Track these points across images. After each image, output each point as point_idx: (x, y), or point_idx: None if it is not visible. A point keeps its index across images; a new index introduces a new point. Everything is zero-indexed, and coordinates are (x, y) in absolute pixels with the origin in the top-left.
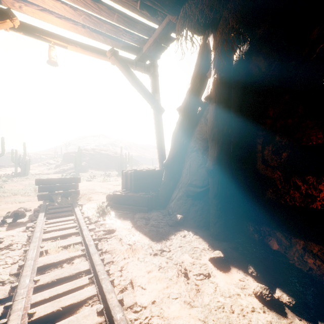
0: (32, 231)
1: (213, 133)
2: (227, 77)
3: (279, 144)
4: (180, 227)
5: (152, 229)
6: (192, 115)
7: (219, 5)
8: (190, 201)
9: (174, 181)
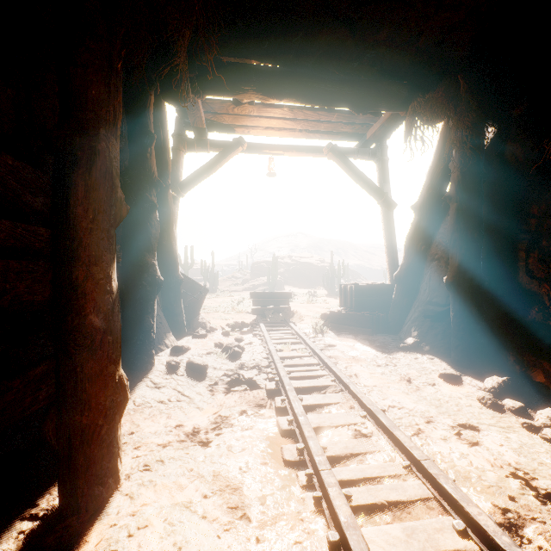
0: (261, 336)
1: (453, 239)
2: (472, 171)
3: (545, 250)
4: (413, 351)
5: (376, 349)
6: (431, 214)
7: (450, 108)
8: (428, 323)
9: (409, 299)
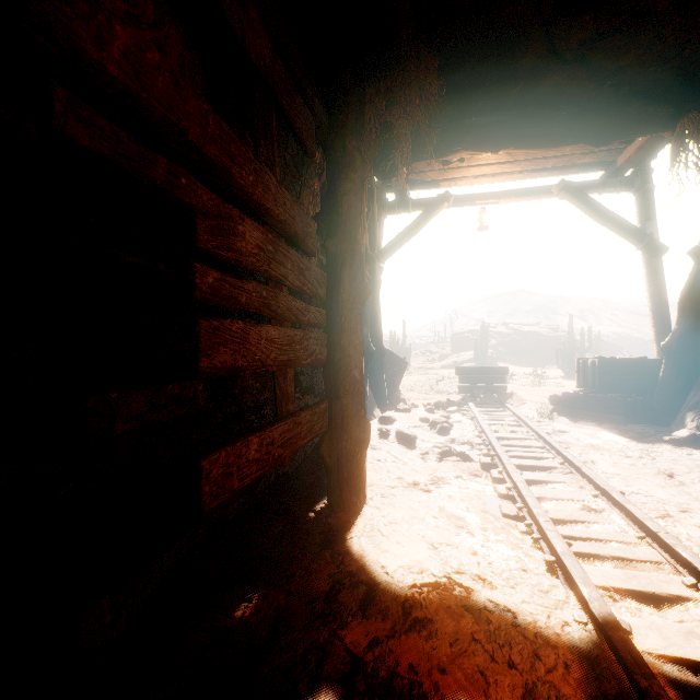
0: (471, 416)
1: None
2: None
3: None
4: (687, 447)
5: (628, 440)
6: None
7: None
8: None
9: (686, 378)
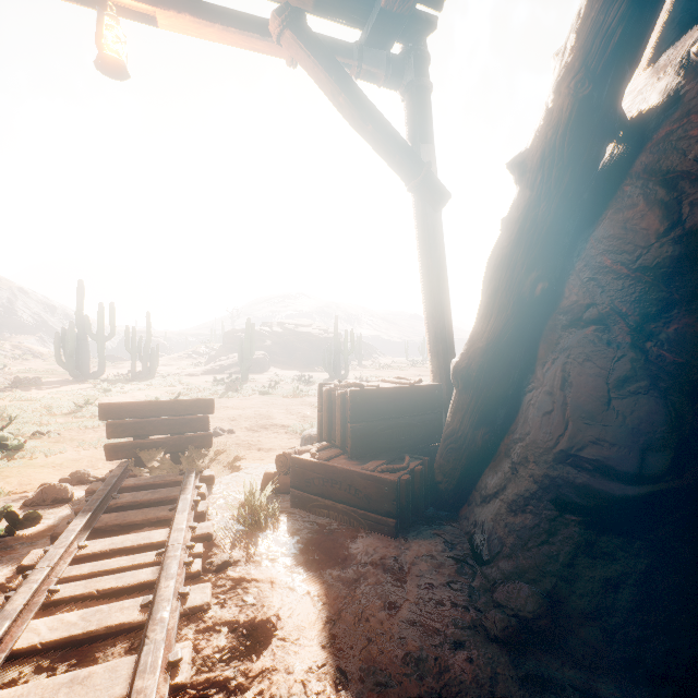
0: (10, 597)
1: None
2: None
3: None
4: (542, 655)
5: (415, 643)
6: (576, 179)
7: None
8: (572, 528)
9: (490, 429)
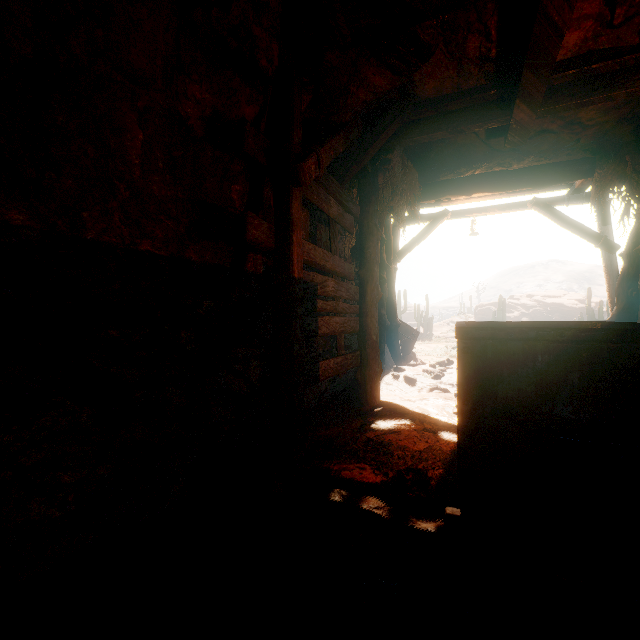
0: None
1: None
2: None
3: None
4: None
5: None
6: (639, 261)
7: (618, 183)
8: None
9: None
